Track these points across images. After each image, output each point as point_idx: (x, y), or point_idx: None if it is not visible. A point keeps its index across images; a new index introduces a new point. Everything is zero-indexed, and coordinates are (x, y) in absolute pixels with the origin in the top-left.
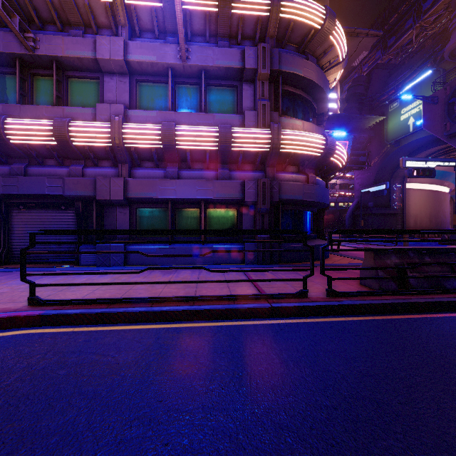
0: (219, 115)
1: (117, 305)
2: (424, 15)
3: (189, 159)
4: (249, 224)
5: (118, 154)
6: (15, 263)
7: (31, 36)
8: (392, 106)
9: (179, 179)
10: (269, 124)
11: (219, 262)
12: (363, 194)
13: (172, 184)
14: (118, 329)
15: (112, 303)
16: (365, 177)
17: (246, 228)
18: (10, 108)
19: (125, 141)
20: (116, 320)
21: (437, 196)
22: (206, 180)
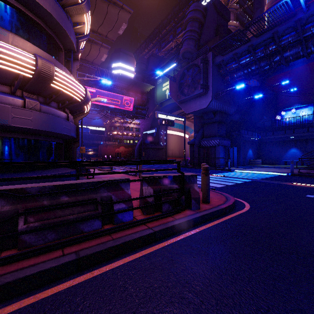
0: None
1: None
2: (177, 36)
3: None
4: None
5: None
6: None
7: None
8: (159, 81)
9: None
10: None
11: None
12: (145, 135)
13: None
14: None
15: None
16: (146, 124)
17: None
18: None
19: None
20: None
21: (183, 139)
22: None
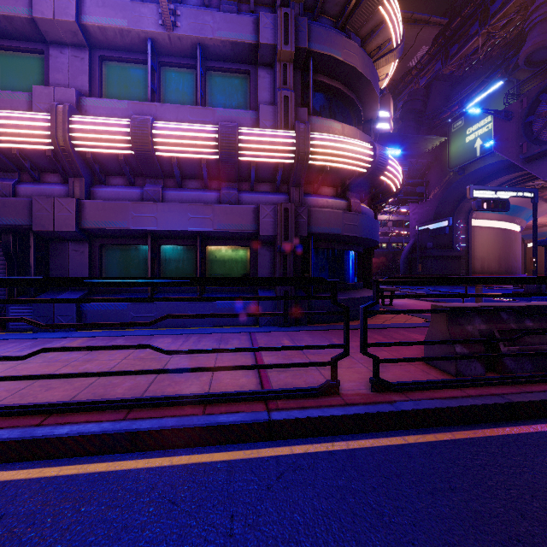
0: (221, 111)
1: None
2: (491, 19)
3: (177, 174)
4: (267, 269)
5: (66, 162)
6: None
7: None
8: (456, 125)
9: (163, 202)
10: (294, 124)
11: (221, 323)
12: (420, 232)
13: (151, 209)
14: None
15: None
16: (424, 212)
17: (262, 274)
18: None
19: (75, 142)
20: None
21: (507, 235)
22: (202, 204)
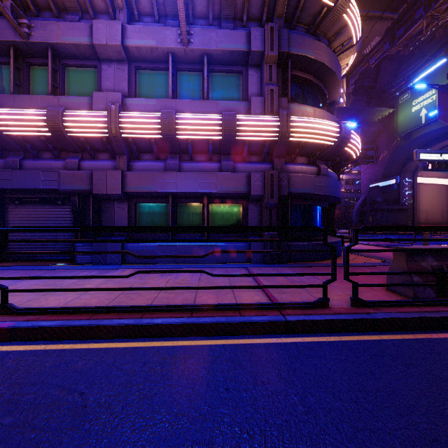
0: (222, 103)
1: (102, 315)
2: (435, 4)
3: (190, 150)
4: (255, 220)
5: (115, 145)
6: (10, 261)
7: (25, 22)
8: (403, 98)
9: (180, 171)
10: (277, 110)
11: (222, 261)
12: (371, 189)
13: (172, 177)
14: (98, 348)
15: (96, 313)
16: (374, 172)
17: (252, 224)
18: (4, 99)
19: (122, 131)
20: (98, 335)
21: None
22: (209, 173)
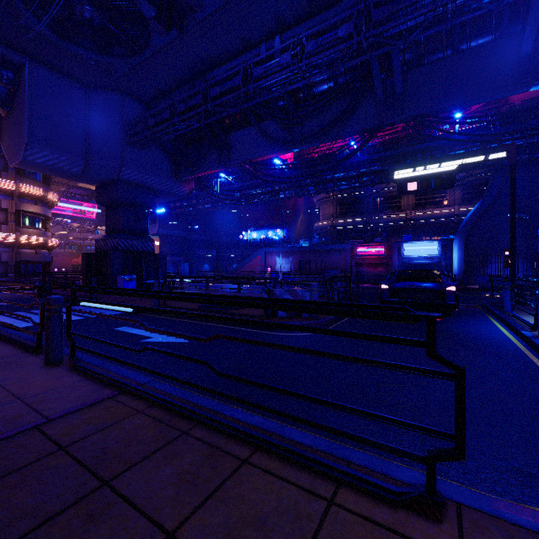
0: None
1: None
2: None
3: None
4: (4, 270)
5: None
6: None
7: None
8: None
9: None
10: (15, 232)
11: None
12: None
13: None
14: None
15: None
16: None
17: (2, 272)
18: None
19: None
20: None
21: None
22: None
